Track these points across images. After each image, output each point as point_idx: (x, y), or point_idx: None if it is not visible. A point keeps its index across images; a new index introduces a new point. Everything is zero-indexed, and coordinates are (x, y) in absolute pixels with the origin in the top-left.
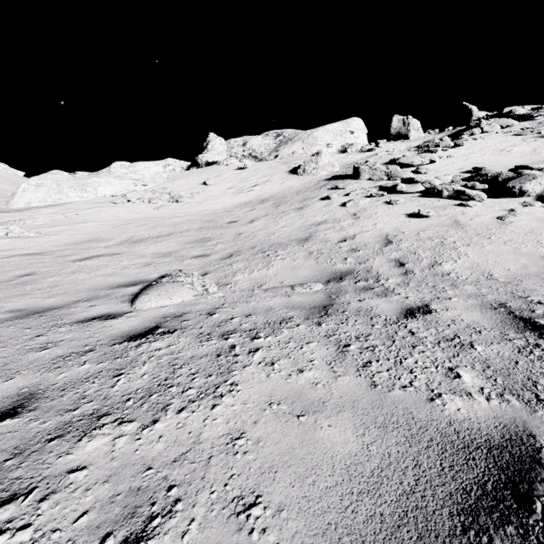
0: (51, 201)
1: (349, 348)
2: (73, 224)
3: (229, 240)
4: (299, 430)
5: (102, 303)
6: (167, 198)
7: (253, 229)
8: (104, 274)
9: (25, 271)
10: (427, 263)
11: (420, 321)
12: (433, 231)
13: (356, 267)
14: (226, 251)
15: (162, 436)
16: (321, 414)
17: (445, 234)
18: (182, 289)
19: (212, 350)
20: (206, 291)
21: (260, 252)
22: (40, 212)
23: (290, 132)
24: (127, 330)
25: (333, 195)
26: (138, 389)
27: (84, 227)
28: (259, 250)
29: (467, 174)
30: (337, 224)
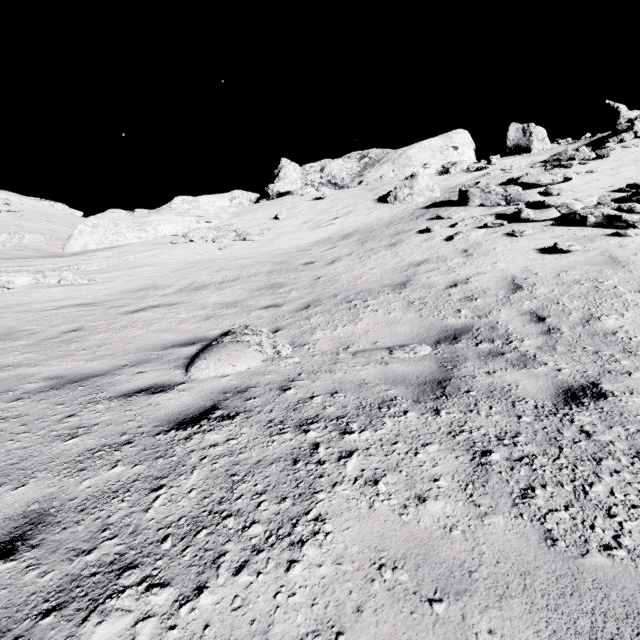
0: (108, 244)
1: (491, 459)
2: (129, 269)
3: (305, 285)
4: (437, 637)
5: (152, 369)
6: (233, 236)
7: (335, 272)
8: (157, 330)
9: (73, 326)
10: (579, 318)
11: (592, 412)
12: (580, 272)
13: (475, 322)
14: (302, 299)
15: (209, 625)
16: (471, 600)
17: (599, 275)
18: (248, 352)
19: (286, 451)
20: (278, 355)
21: (344, 302)
22: (96, 255)
23: (377, 152)
24: (176, 410)
25: (435, 227)
26: (180, 518)
27: (141, 272)
28: (343, 299)
29: (620, 193)
30: (442, 264)
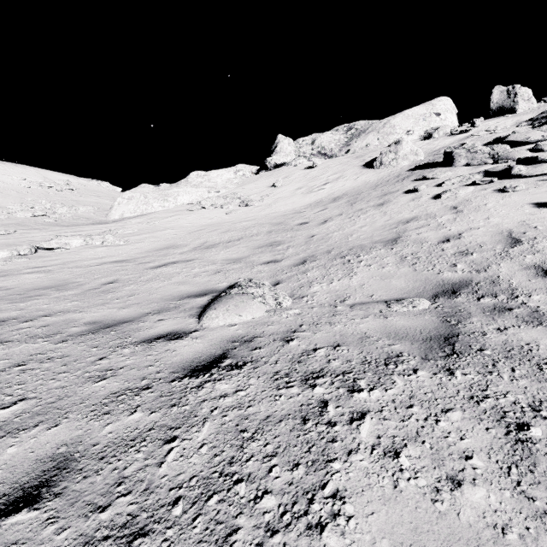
0: (139, 212)
1: (532, 435)
2: (155, 232)
3: (300, 243)
4: None
5: (170, 317)
6: (238, 203)
7: (327, 231)
8: (176, 283)
9: (110, 279)
10: None
11: None
12: None
13: (473, 276)
14: (298, 255)
15: None
16: None
17: None
18: (252, 303)
19: (294, 407)
20: (279, 306)
21: (338, 257)
22: (130, 222)
23: (362, 123)
24: (190, 357)
25: (421, 187)
26: (191, 478)
27: (164, 234)
28: (337, 254)
29: None
30: (431, 221)
